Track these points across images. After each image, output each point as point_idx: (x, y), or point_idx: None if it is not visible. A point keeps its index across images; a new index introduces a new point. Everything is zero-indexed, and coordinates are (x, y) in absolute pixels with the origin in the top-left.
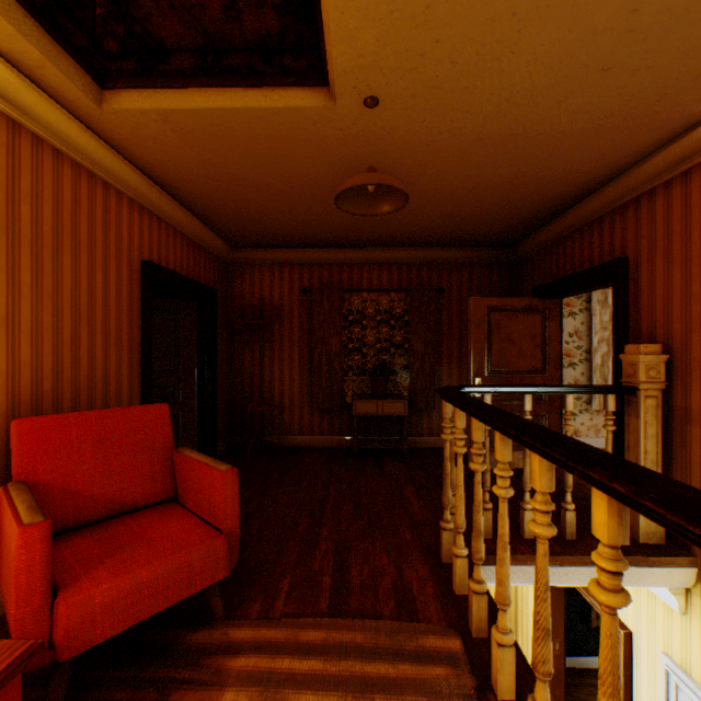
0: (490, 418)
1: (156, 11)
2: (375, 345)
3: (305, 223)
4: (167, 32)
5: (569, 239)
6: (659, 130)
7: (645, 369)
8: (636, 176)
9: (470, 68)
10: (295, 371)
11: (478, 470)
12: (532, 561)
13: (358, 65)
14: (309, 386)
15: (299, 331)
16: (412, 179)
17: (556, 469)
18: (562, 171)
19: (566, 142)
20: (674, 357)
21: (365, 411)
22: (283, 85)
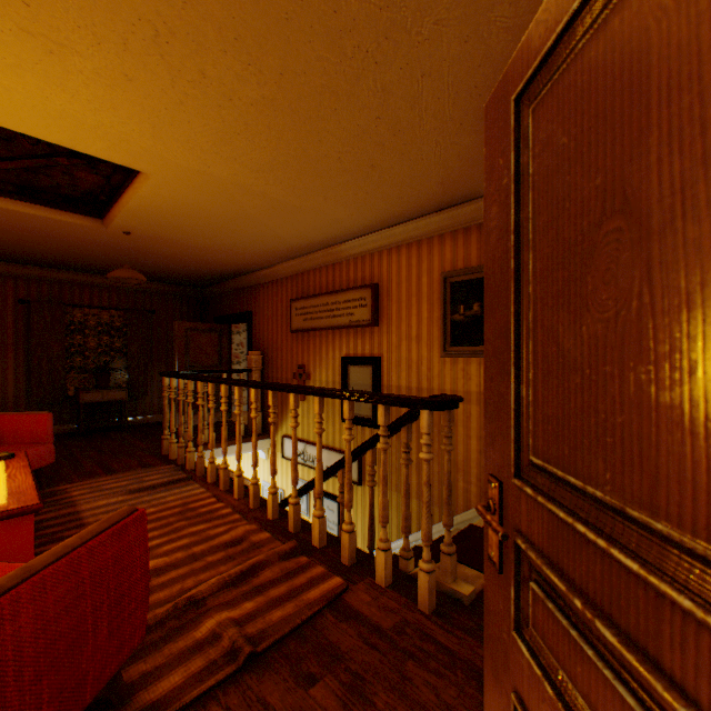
0: (187, 376)
1: (6, 174)
2: (97, 350)
3: (40, 254)
4: (4, 178)
5: (233, 294)
6: (258, 266)
7: (256, 362)
8: (255, 277)
9: (179, 238)
10: (10, 372)
11: (182, 399)
12: (208, 448)
13: (127, 226)
14: (28, 384)
15: (16, 336)
16: (142, 254)
17: (228, 420)
18: (224, 268)
19: (223, 261)
20: (266, 356)
21: (93, 399)
22: (75, 213)
